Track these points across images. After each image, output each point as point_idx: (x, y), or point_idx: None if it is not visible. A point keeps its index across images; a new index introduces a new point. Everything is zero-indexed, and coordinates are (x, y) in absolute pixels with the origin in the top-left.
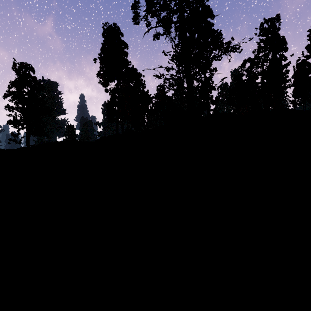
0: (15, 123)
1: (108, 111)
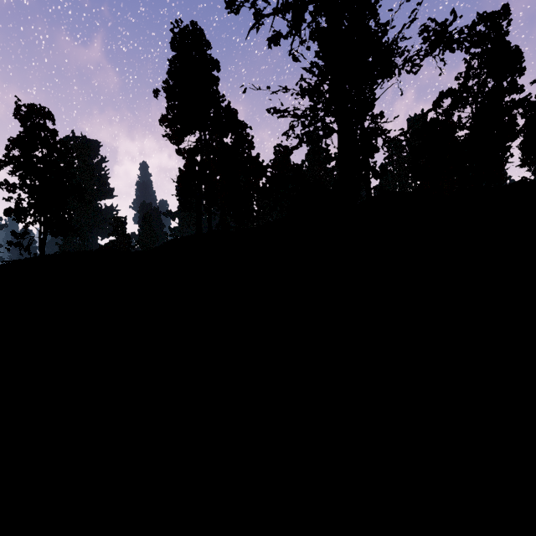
0: (18, 213)
1: (180, 190)
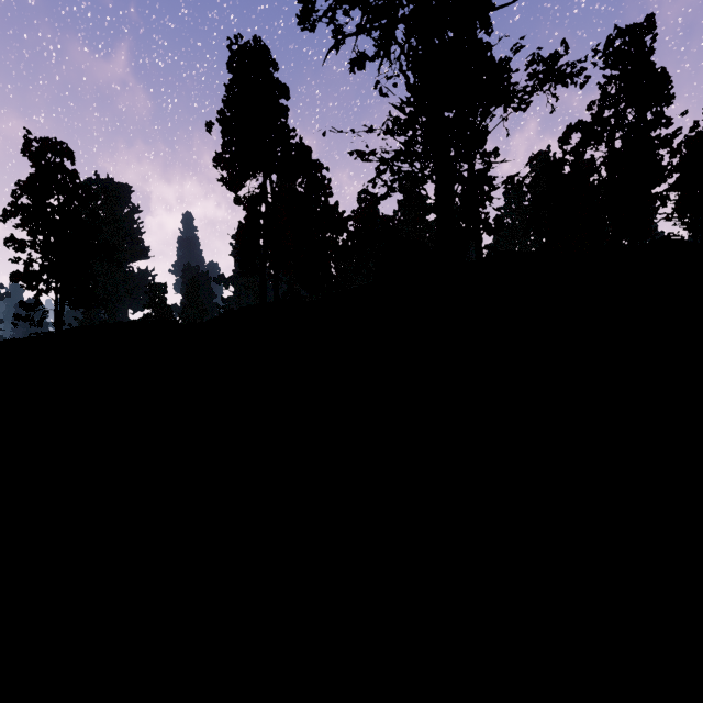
0: (28, 278)
1: (240, 249)
